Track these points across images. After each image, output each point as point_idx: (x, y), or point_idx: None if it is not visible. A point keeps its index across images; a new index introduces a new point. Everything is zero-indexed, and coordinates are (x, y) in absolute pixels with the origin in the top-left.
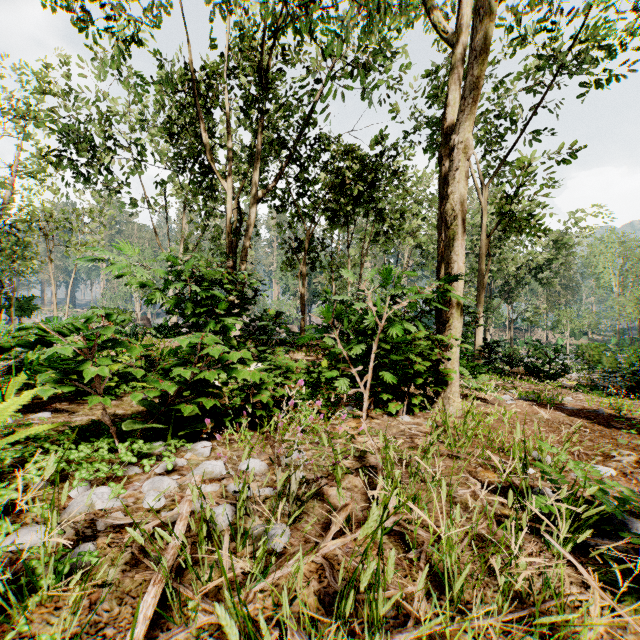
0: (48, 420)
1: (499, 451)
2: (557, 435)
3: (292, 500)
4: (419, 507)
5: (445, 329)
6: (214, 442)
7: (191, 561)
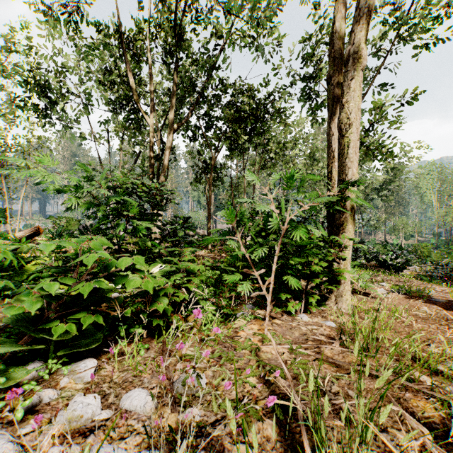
0: None
1: (412, 361)
2: None
3: None
4: None
5: (339, 232)
6: (104, 357)
7: None
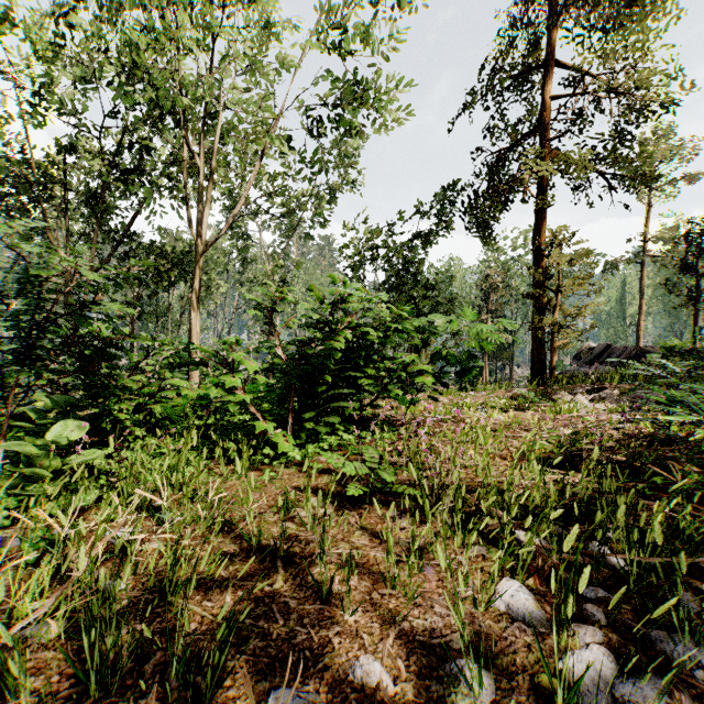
0: None
1: None
2: None
3: None
4: None
5: None
6: None
7: None
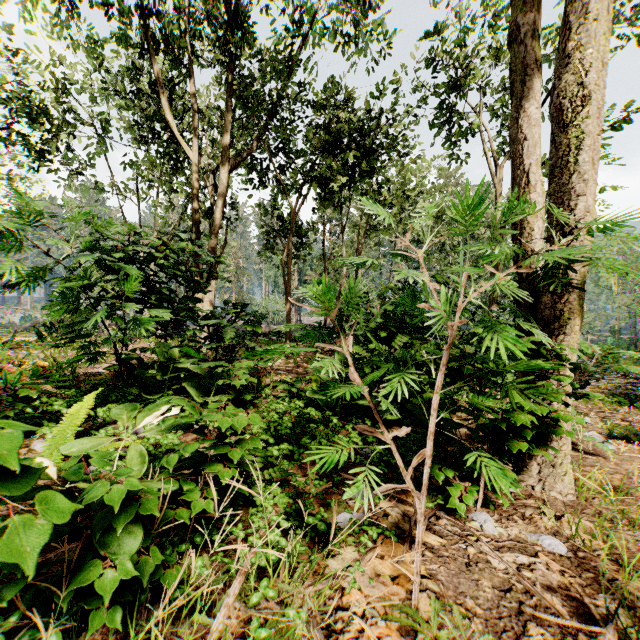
0: None
1: None
2: None
3: None
4: None
5: (551, 333)
6: None
7: None
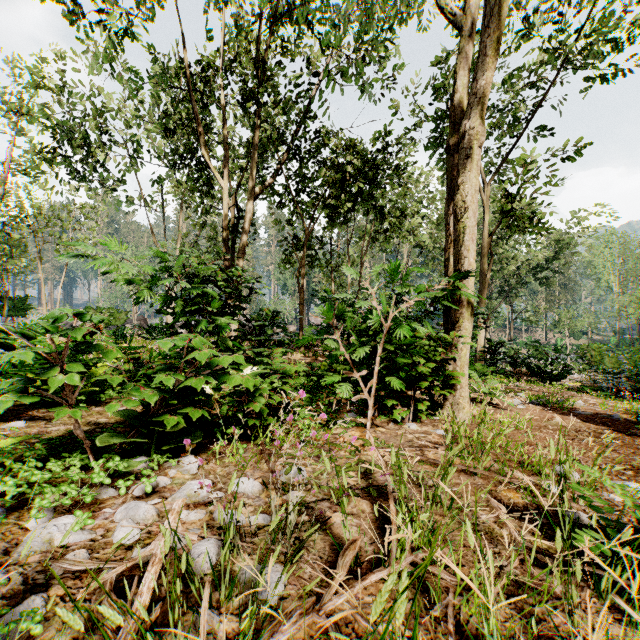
0: (21, 430)
1: (518, 465)
2: (577, 445)
3: (289, 532)
4: (439, 541)
5: (454, 330)
6: (203, 456)
7: (163, 620)
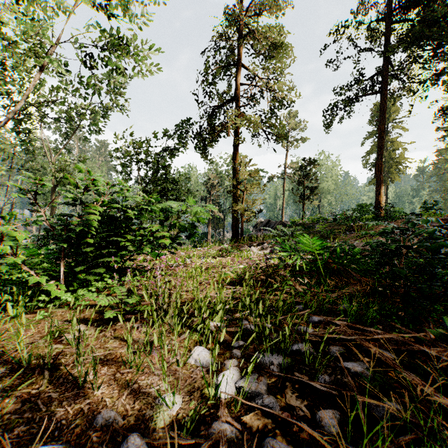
0: None
1: None
2: None
3: None
4: None
5: None
6: None
7: None
